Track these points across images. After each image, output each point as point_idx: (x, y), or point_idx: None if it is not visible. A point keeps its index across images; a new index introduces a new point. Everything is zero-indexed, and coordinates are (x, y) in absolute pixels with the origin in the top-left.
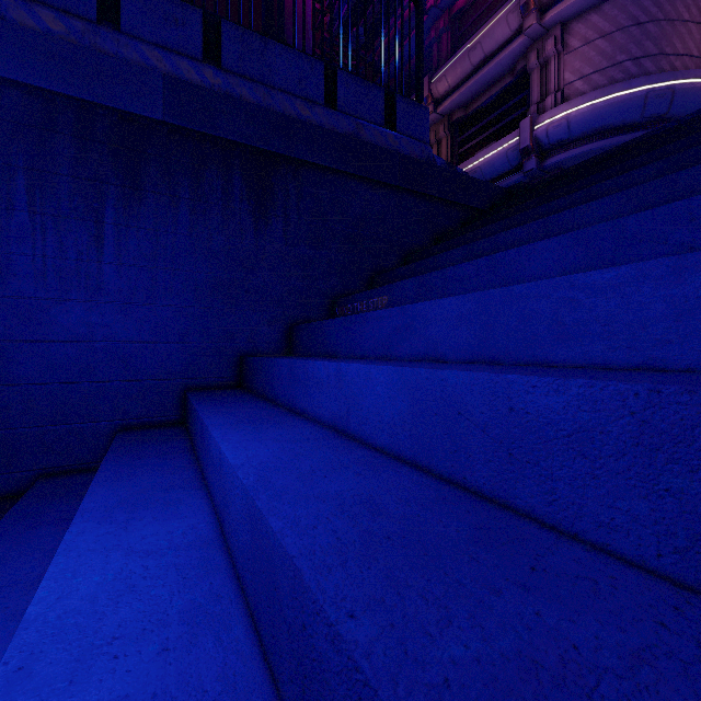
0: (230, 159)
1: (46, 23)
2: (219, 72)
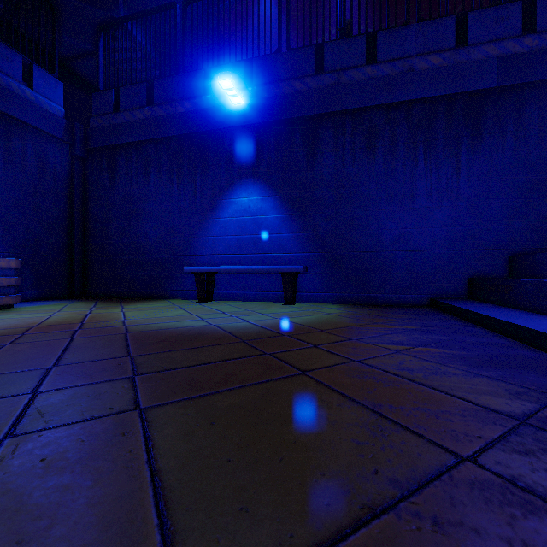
0: (544, 93)
1: (432, 62)
2: (536, 36)
